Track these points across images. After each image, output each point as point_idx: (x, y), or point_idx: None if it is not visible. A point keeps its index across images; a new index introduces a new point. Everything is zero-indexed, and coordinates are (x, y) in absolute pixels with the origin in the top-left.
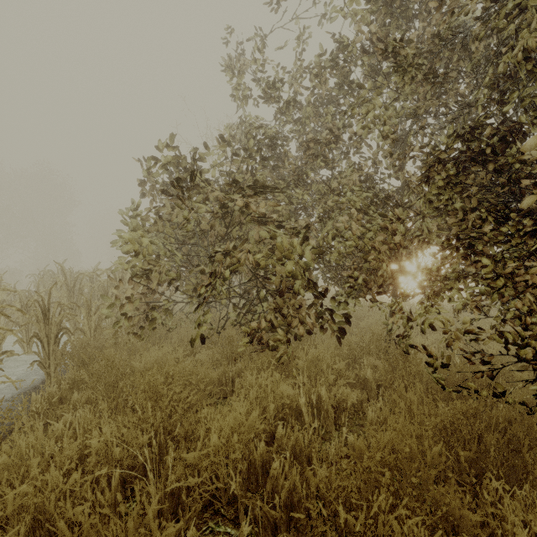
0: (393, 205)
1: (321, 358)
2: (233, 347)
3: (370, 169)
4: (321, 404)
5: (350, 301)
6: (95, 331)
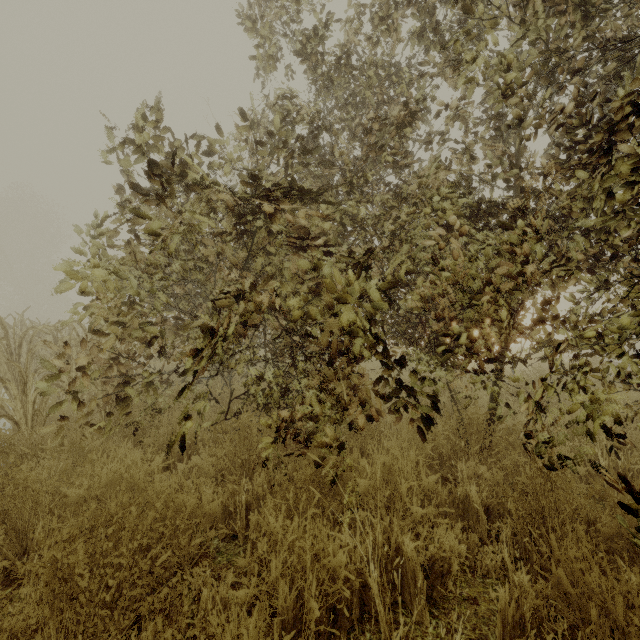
0: (511, 216)
1: (397, 472)
2: (251, 446)
3: (464, 166)
4: (403, 564)
5: (439, 373)
6: (32, 418)
